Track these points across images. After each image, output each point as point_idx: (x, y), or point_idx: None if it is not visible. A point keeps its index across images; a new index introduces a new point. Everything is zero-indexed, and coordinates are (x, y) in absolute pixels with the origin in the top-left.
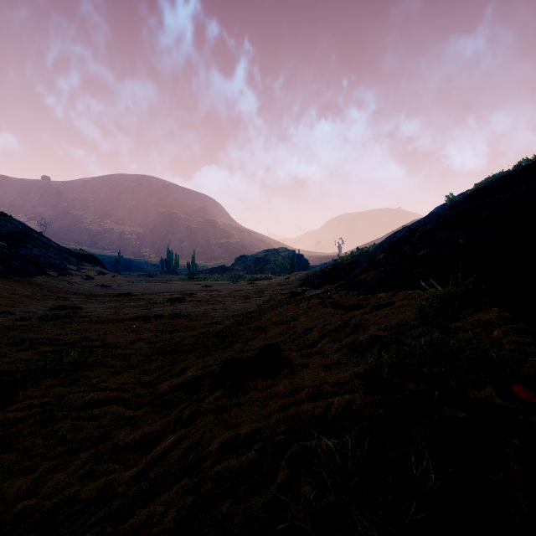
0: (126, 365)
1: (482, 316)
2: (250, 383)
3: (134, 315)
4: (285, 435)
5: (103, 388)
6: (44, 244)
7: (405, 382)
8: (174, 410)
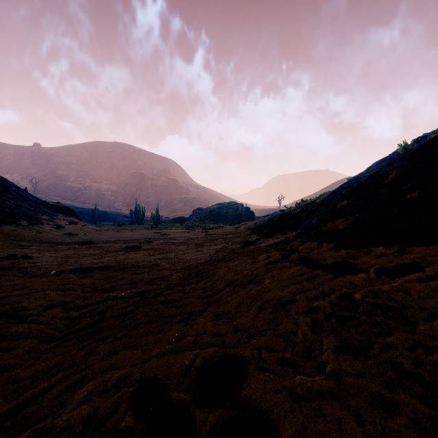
0: None
1: None
2: None
3: (79, 266)
4: None
5: None
6: (21, 197)
7: None
8: None
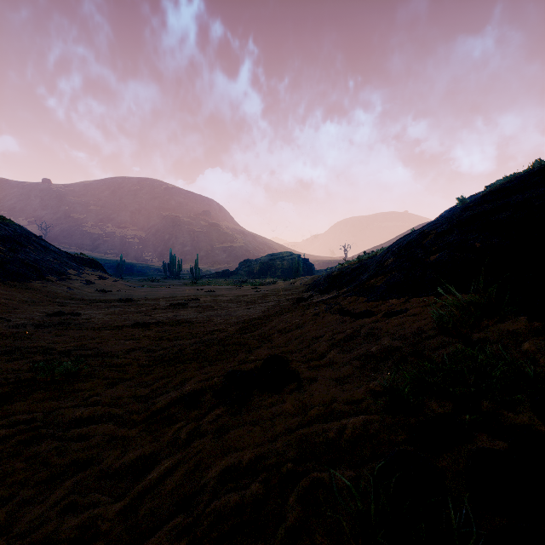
0: (122, 376)
1: (508, 326)
2: (254, 399)
3: (134, 321)
4: (293, 464)
5: (96, 402)
6: (44, 248)
7: (428, 401)
8: (170, 430)
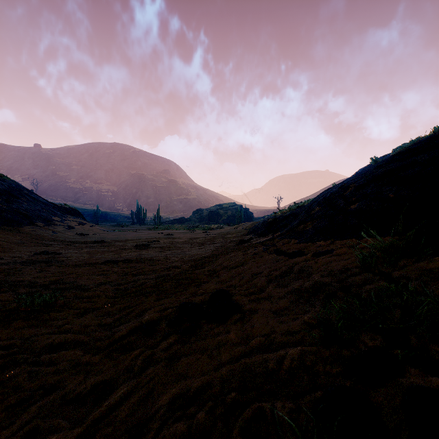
0: (92, 307)
1: (425, 265)
2: (202, 329)
3: (105, 259)
4: (236, 393)
5: (67, 330)
6: (34, 200)
7: (359, 334)
8: (128, 356)
